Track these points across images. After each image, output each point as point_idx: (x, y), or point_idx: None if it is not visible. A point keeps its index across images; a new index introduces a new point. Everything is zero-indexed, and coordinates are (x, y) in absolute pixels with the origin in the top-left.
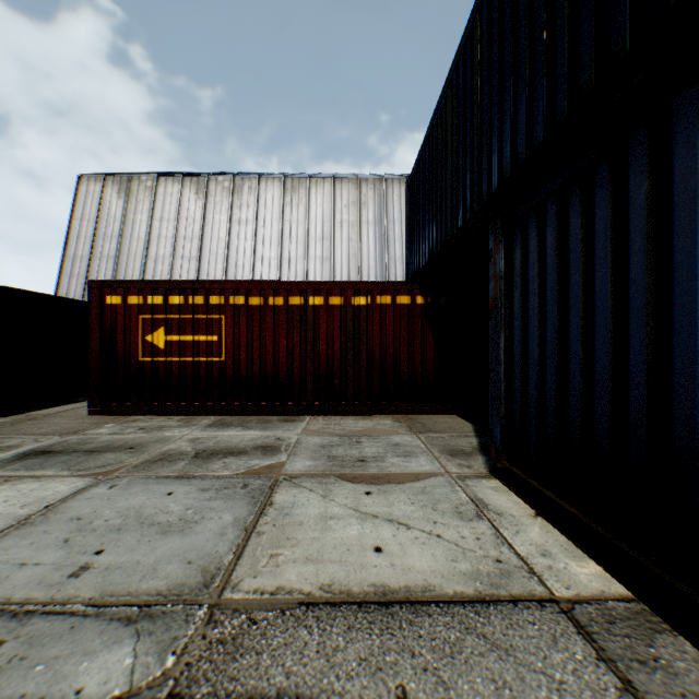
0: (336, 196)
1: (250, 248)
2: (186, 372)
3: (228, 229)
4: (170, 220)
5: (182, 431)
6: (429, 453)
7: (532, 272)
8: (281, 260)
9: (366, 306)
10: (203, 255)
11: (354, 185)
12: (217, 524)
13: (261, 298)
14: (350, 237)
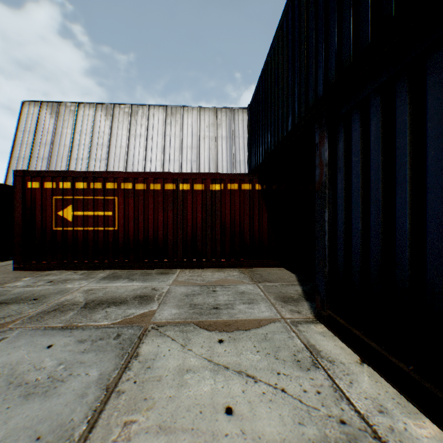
0: (201, 119)
1: (143, 153)
2: (88, 238)
3: (128, 140)
4: (87, 133)
5: (81, 284)
6: (267, 300)
7: (355, 158)
8: (163, 161)
9: (220, 191)
10: (110, 157)
11: (213, 112)
12: (82, 382)
13: (144, 185)
14: (210, 147)
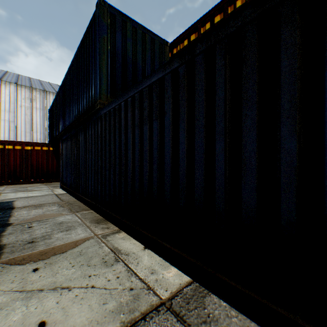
0: (19, 93)
1: None
2: None
3: None
4: None
5: None
6: (48, 187)
7: (64, 150)
8: None
9: (31, 149)
10: None
11: (29, 90)
12: None
13: None
14: (26, 113)
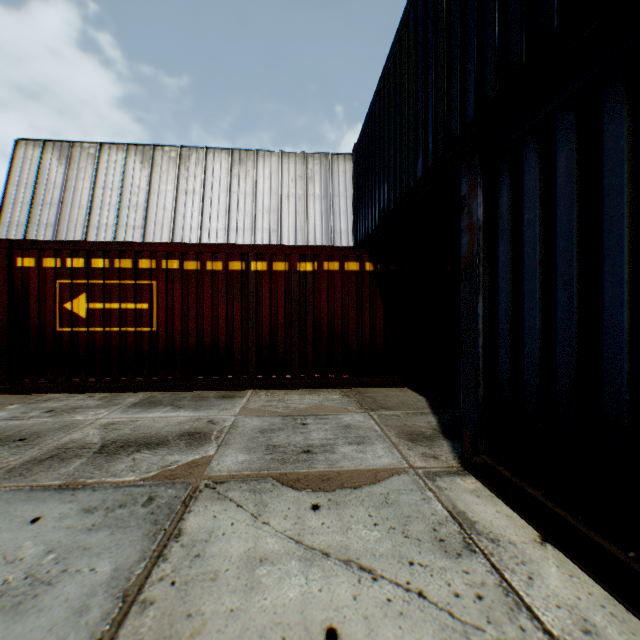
0: (284, 169)
1: (197, 218)
2: (112, 344)
3: (175, 199)
4: (114, 188)
5: (99, 414)
6: (386, 438)
7: (530, 215)
8: (228, 231)
9: (312, 272)
10: (149, 224)
11: (301, 159)
12: (83, 585)
13: (198, 263)
14: (296, 210)
